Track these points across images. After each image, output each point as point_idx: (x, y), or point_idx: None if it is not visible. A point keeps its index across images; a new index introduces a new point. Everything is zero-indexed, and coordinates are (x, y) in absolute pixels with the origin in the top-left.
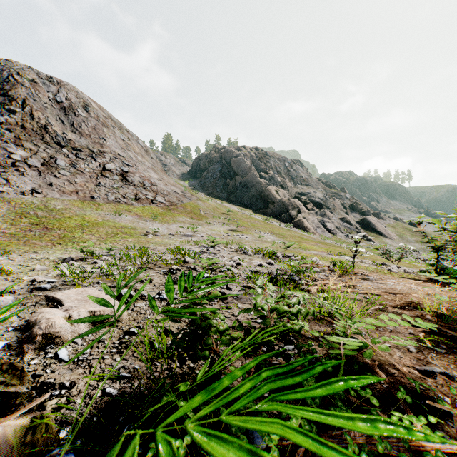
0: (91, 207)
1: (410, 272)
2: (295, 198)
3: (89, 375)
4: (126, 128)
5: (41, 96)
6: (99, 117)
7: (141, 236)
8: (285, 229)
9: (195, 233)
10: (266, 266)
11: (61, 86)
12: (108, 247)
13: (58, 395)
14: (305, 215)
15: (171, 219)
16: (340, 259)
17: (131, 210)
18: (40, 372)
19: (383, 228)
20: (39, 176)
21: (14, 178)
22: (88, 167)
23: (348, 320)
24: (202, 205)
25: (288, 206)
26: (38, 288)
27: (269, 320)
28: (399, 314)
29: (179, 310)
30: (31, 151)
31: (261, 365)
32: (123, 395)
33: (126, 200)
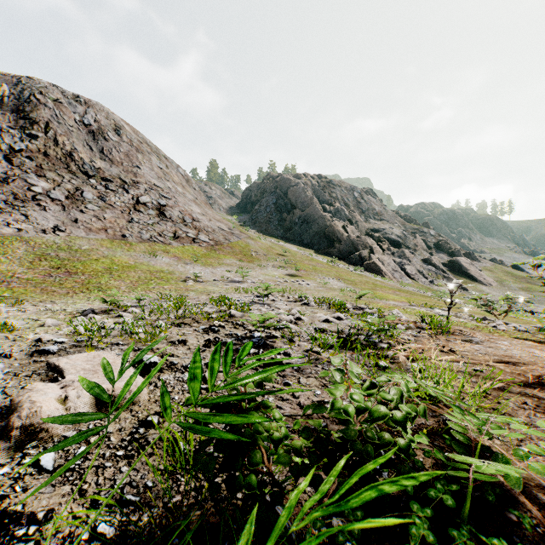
0: (122, 247)
1: (522, 330)
2: (366, 236)
3: (78, 496)
4: (164, 155)
5: (66, 118)
6: (133, 141)
7: (179, 282)
8: (355, 273)
9: (244, 279)
10: (334, 322)
11: (89, 106)
12: (137, 296)
13: (23, 537)
14: (380, 256)
15: (216, 262)
16: (427, 312)
17: (169, 251)
18: (6, 490)
19: (478, 273)
20: (63, 211)
21: (34, 214)
22: (120, 200)
23: (474, 418)
24: (253, 244)
25: (358, 245)
26: (41, 351)
27: (354, 426)
28: (528, 396)
29: (205, 418)
30: (54, 182)
31: (338, 486)
32: (123, 540)
33: (162, 239)
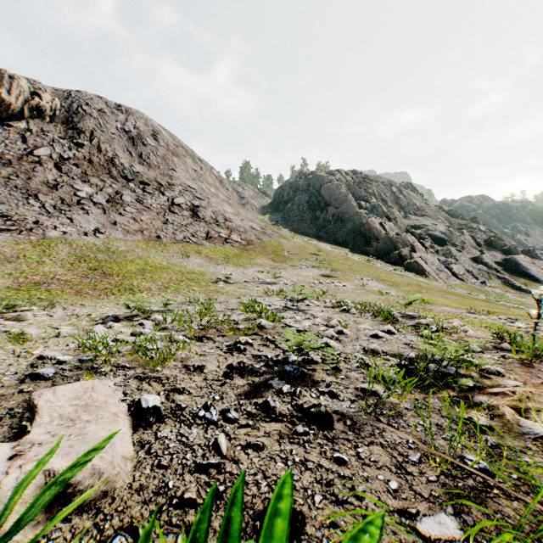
0: (156, 248)
1: None
2: (406, 233)
3: None
4: (199, 157)
5: (108, 127)
6: (169, 145)
7: (209, 284)
8: (395, 274)
9: (276, 280)
10: (385, 338)
11: (129, 113)
12: (163, 300)
13: None
14: (422, 254)
15: (248, 262)
16: (493, 322)
17: (201, 251)
18: None
19: (540, 272)
20: (103, 214)
21: (78, 218)
22: (156, 202)
23: None
24: (286, 244)
25: (398, 243)
26: (34, 376)
27: None
28: None
29: None
30: (96, 187)
31: None
32: None
33: (195, 239)
